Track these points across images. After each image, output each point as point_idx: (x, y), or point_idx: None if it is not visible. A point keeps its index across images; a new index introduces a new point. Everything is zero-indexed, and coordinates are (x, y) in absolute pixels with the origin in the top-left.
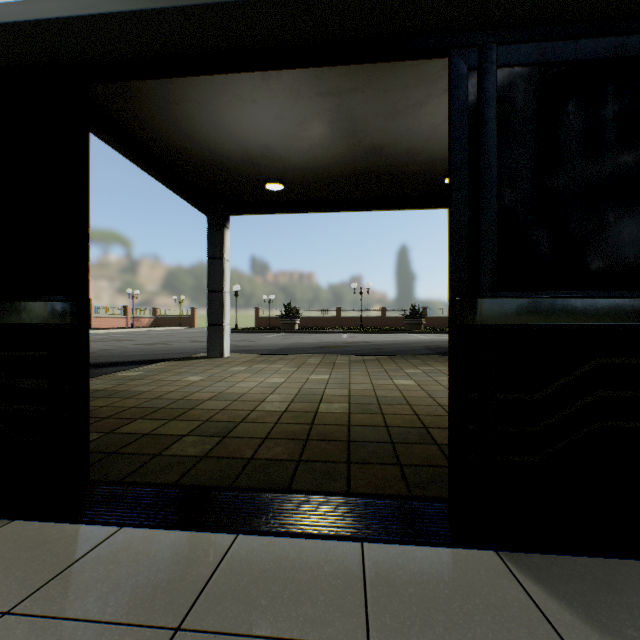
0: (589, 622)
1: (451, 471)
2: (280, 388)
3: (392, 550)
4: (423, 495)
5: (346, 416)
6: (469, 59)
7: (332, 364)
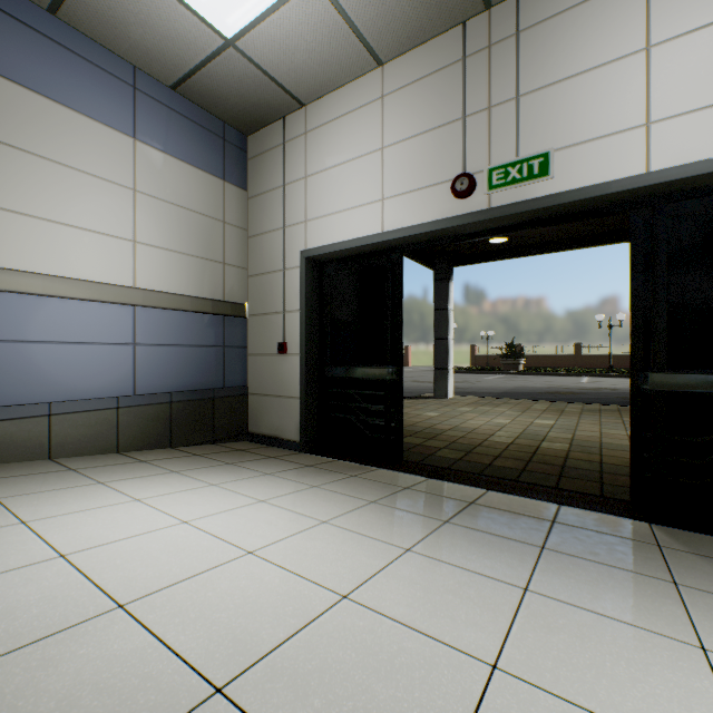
0: (680, 543)
1: (630, 482)
2: (505, 427)
3: (577, 510)
4: (611, 497)
5: (564, 452)
6: (644, 216)
7: (559, 411)
